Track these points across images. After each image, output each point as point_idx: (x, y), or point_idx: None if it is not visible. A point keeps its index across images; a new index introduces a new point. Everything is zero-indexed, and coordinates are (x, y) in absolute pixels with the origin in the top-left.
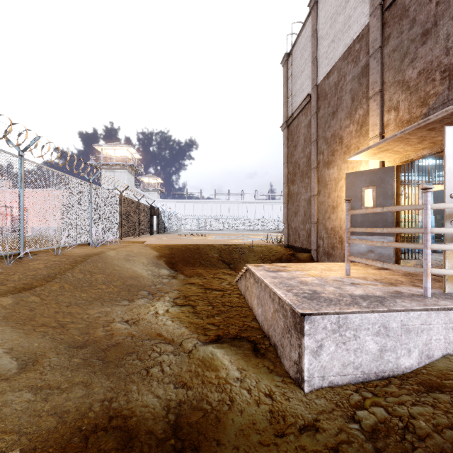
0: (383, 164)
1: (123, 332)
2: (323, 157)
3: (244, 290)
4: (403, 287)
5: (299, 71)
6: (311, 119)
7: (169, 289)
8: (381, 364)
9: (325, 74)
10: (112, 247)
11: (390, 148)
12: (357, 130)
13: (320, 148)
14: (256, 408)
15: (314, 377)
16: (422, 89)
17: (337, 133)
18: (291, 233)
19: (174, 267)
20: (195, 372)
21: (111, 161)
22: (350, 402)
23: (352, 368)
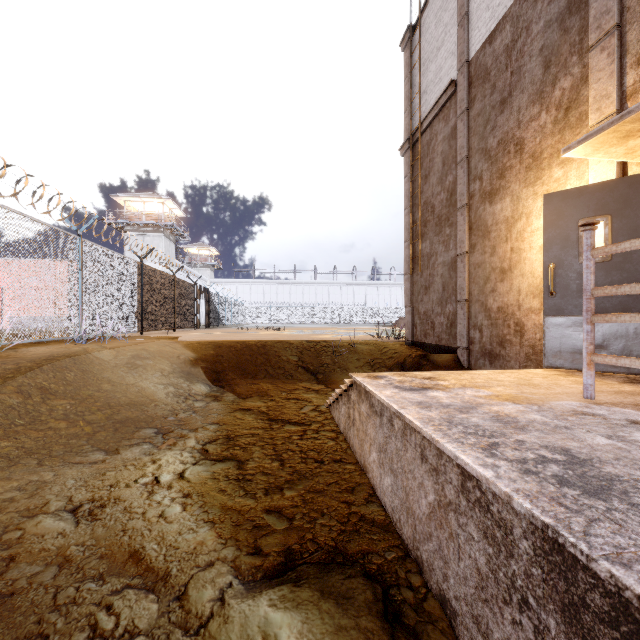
0: (623, 173)
1: (46, 548)
2: (482, 184)
3: (345, 425)
4: None
5: (434, 48)
6: (458, 123)
7: (201, 423)
8: None
9: (486, 37)
10: (114, 345)
11: None
12: (556, 120)
13: (474, 170)
14: None
15: None
16: None
17: (512, 135)
18: (419, 321)
19: (220, 380)
20: None
21: (139, 220)
22: None
23: None
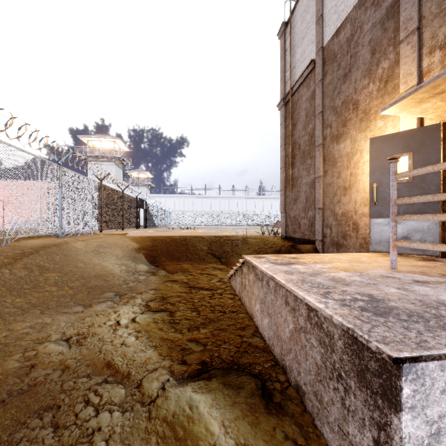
0: (421, 124)
1: (52, 360)
2: (331, 130)
3: (240, 289)
4: None
5: (300, 38)
6: (315, 89)
7: (144, 289)
8: None
9: (334, 32)
10: (84, 238)
11: None
12: (379, 88)
13: (326, 120)
14: None
15: None
16: None
17: (351, 98)
18: (290, 223)
19: (155, 262)
20: None
21: (97, 153)
22: None
23: None
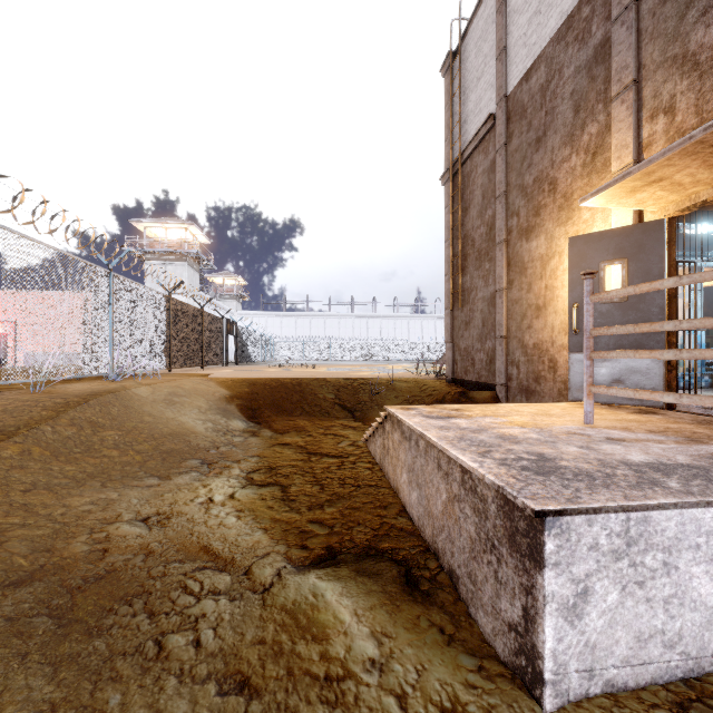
0: (640, 219)
1: (130, 544)
2: (519, 221)
3: (381, 455)
4: None
5: (474, 78)
6: (496, 158)
7: (242, 455)
8: None
9: (523, 74)
10: (148, 381)
11: (667, 176)
12: (585, 163)
13: (512, 205)
14: None
15: (569, 672)
16: None
17: (546, 174)
18: (459, 358)
19: (256, 417)
20: (272, 646)
21: (160, 248)
22: None
23: (661, 645)
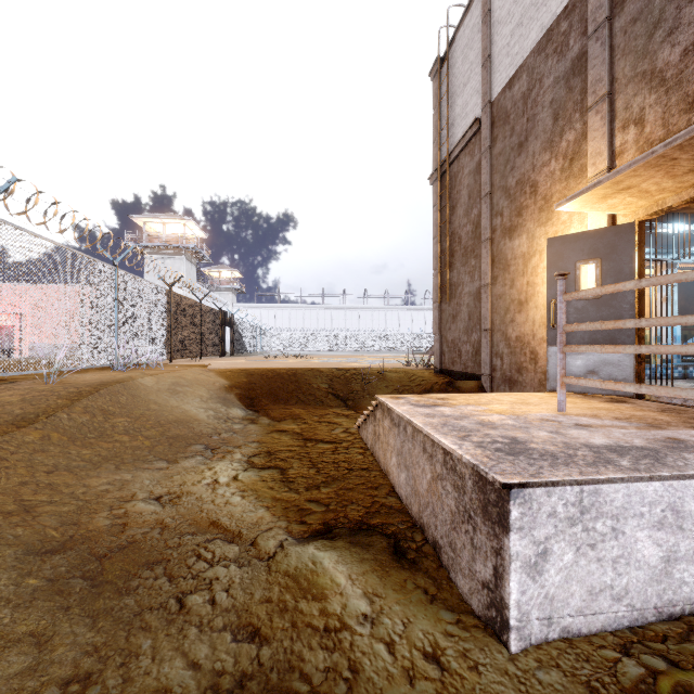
0: (613, 221)
1: (147, 519)
2: (502, 220)
3: (372, 441)
4: (677, 430)
5: (460, 83)
6: (481, 160)
7: (242, 441)
8: (667, 589)
9: (506, 82)
10: (151, 372)
11: (635, 185)
12: (563, 168)
13: (496, 206)
14: (408, 691)
15: (531, 620)
16: (690, 80)
17: (528, 177)
18: (447, 349)
19: (254, 405)
20: (278, 603)
21: (159, 242)
22: (620, 683)
23: (610, 598)
